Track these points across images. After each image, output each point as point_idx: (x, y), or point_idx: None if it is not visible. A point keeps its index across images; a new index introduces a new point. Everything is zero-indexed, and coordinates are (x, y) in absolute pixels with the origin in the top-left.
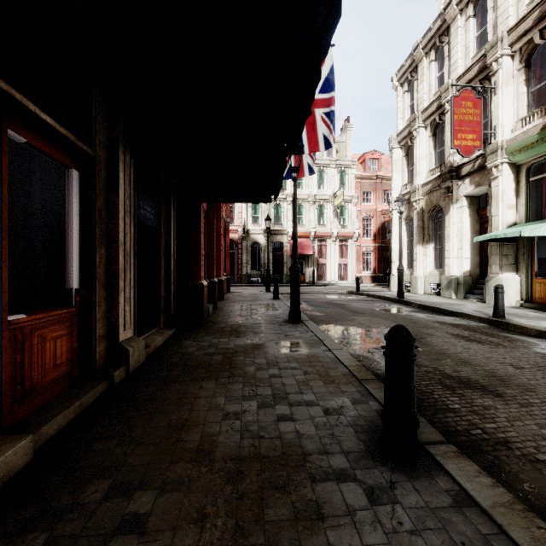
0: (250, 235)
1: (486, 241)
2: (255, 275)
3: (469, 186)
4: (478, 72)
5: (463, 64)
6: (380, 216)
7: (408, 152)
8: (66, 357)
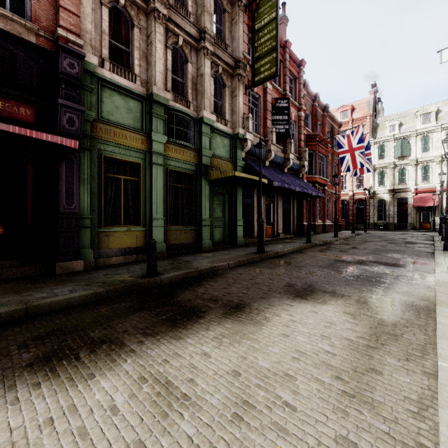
0: (376, 194)
1: None
2: (381, 224)
3: None
4: None
5: None
6: None
7: None
8: (271, 232)
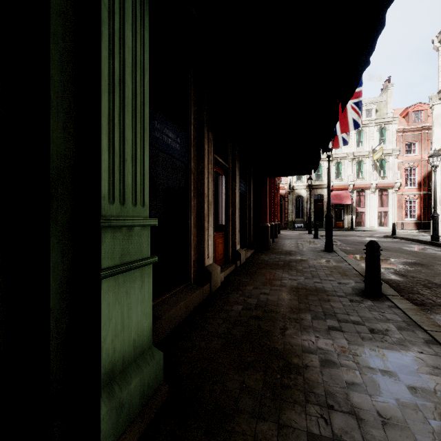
0: (294, 190)
1: None
2: (299, 222)
3: None
4: None
5: None
6: (425, 165)
7: None
8: (222, 251)
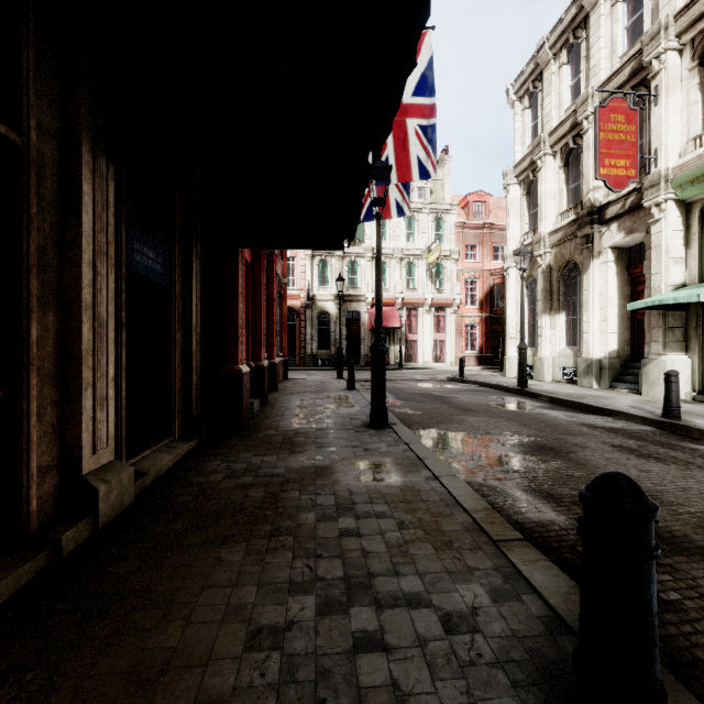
0: (316, 301)
1: (645, 308)
2: (323, 356)
3: (617, 233)
4: (630, 75)
5: (608, 66)
6: (488, 277)
7: (529, 189)
8: None
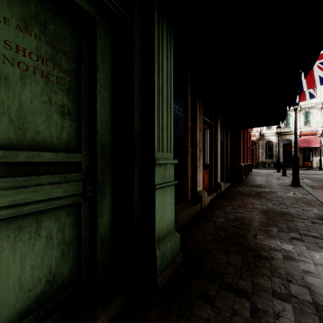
0: (264, 136)
1: None
2: (268, 162)
3: None
4: None
5: None
6: None
7: None
8: (207, 183)
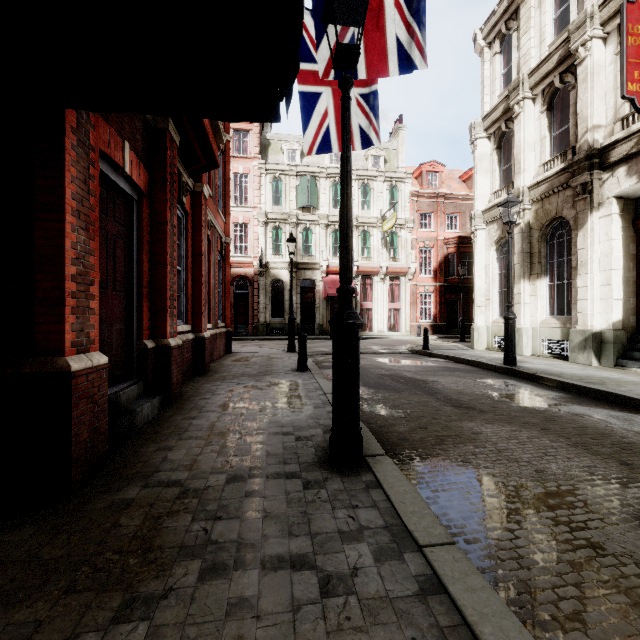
0: (270, 269)
1: None
2: (277, 325)
3: (626, 179)
4: None
5: None
6: (442, 246)
7: (500, 143)
8: None
